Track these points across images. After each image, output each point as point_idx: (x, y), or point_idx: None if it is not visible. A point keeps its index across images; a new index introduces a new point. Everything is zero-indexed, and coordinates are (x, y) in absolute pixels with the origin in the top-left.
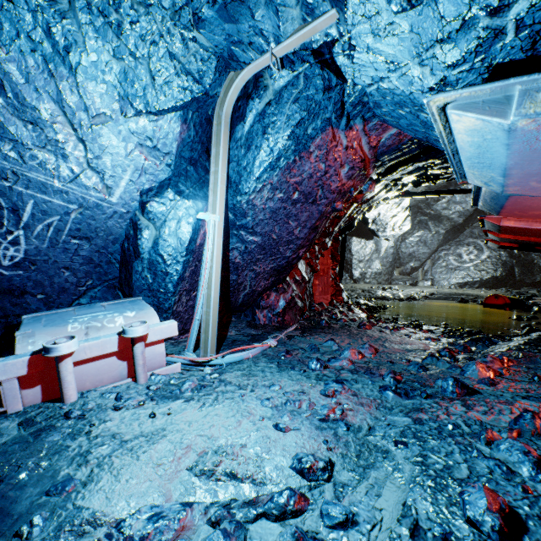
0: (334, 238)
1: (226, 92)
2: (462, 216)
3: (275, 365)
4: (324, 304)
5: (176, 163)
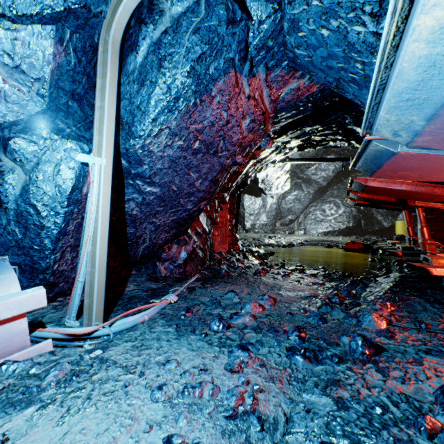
0: (231, 194)
1: (113, 13)
2: (326, 180)
3: (173, 329)
4: (223, 253)
5: (51, 94)
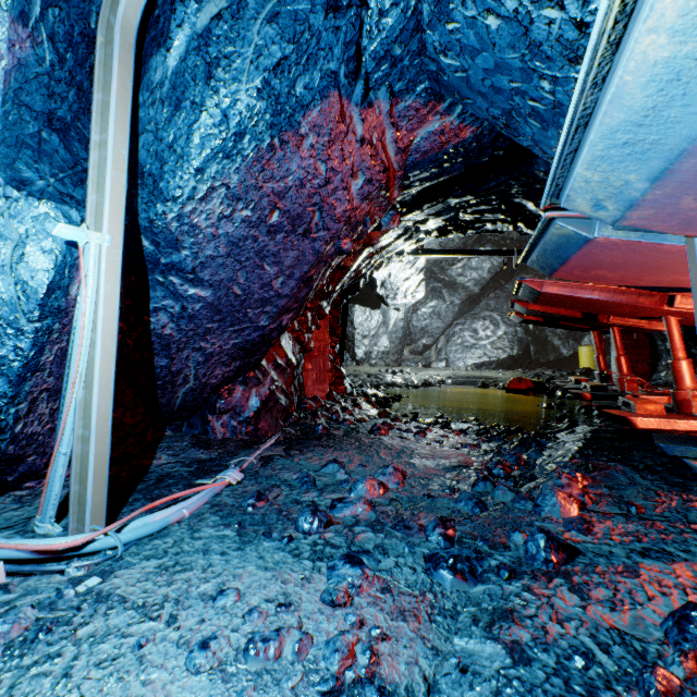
0: (333, 304)
1: None
2: (479, 285)
3: (233, 532)
4: (320, 399)
5: (7, 115)
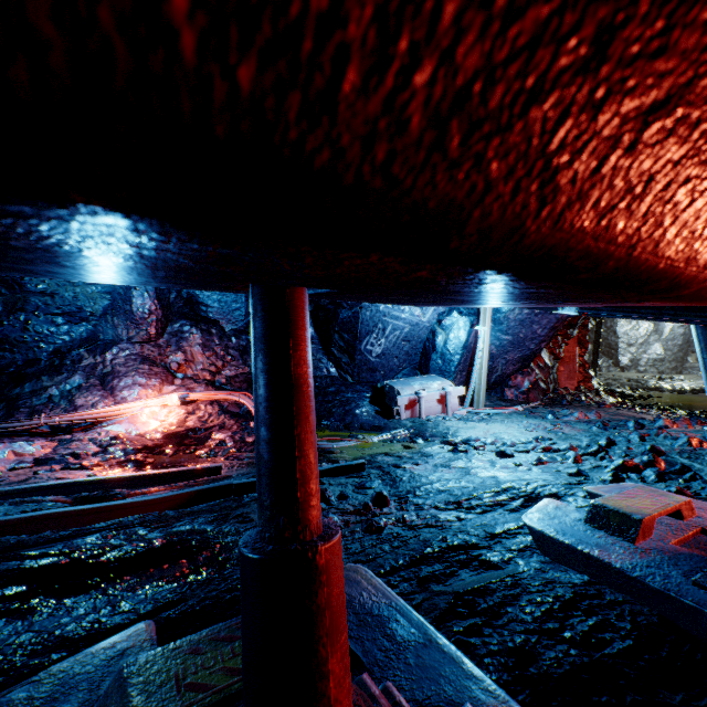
0: (582, 326)
1: None
2: None
3: (523, 416)
4: (568, 389)
5: None
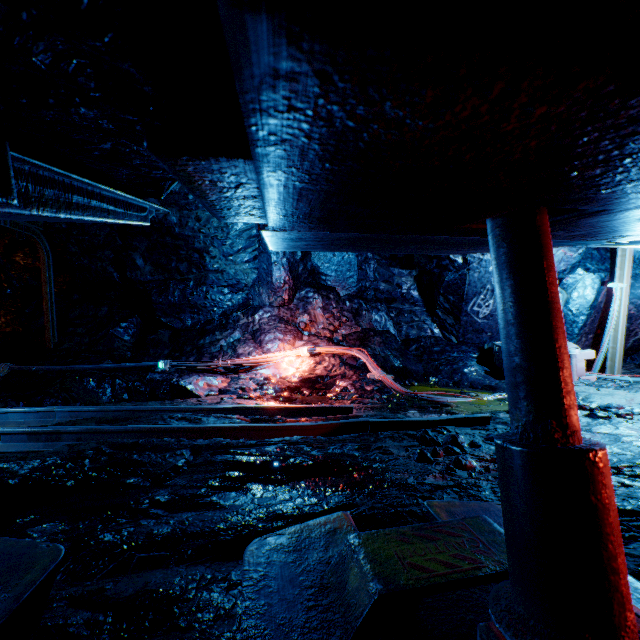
0: None
1: None
2: None
3: None
4: None
5: (584, 251)
